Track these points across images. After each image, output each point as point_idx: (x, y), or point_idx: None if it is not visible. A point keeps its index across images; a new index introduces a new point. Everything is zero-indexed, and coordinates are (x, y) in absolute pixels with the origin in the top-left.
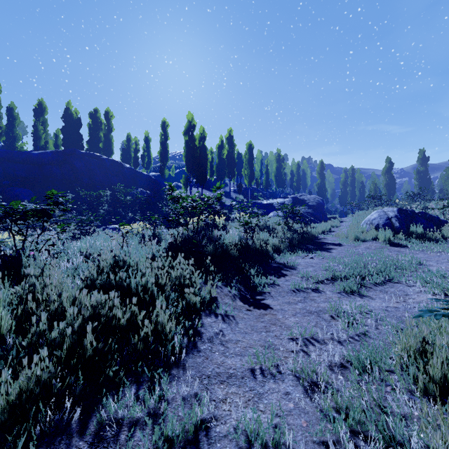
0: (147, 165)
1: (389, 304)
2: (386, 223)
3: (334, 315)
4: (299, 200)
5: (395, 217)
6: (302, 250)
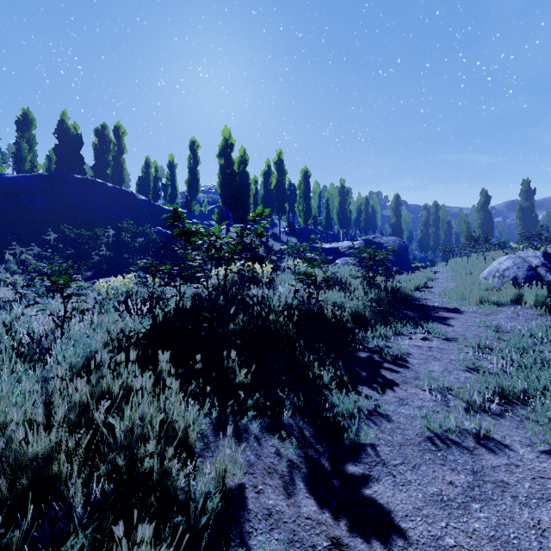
0: (172, 199)
1: None
2: (530, 275)
3: None
4: (374, 243)
5: (543, 265)
6: (400, 322)
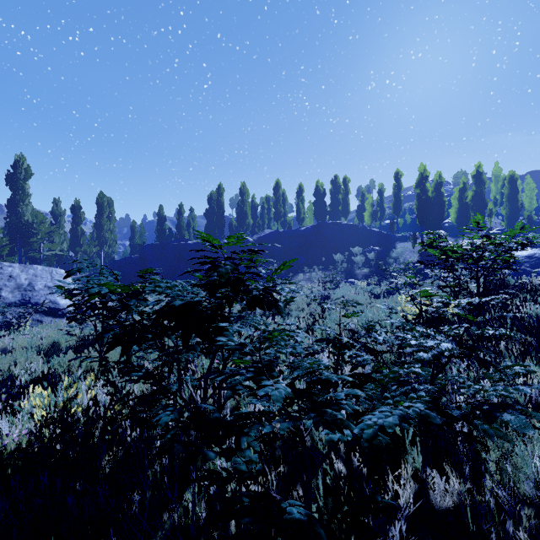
0: (380, 217)
1: None
2: None
3: None
4: None
5: None
6: None
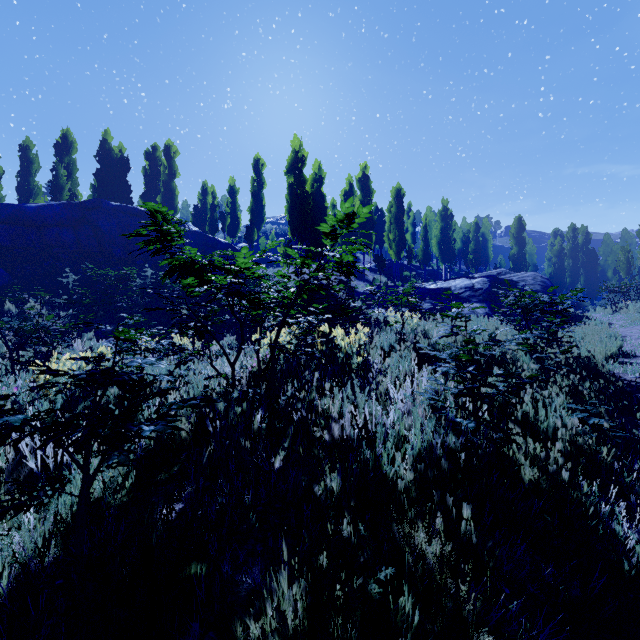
0: (233, 231)
1: None
2: None
3: None
4: (502, 281)
5: None
6: None
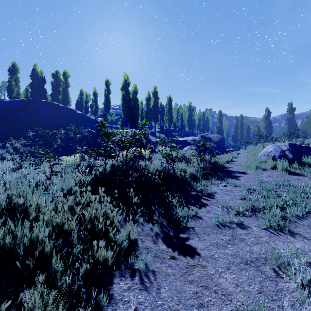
0: (95, 113)
1: None
2: (281, 155)
3: (277, 268)
4: (206, 137)
5: (288, 150)
6: (214, 178)
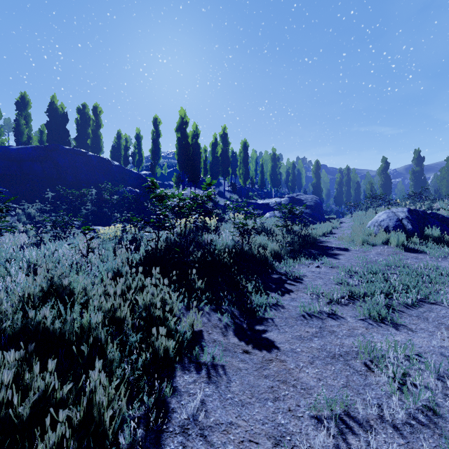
0: (138, 164)
1: (442, 342)
2: (397, 225)
3: (369, 362)
4: (296, 200)
5: (406, 218)
6: (305, 257)
